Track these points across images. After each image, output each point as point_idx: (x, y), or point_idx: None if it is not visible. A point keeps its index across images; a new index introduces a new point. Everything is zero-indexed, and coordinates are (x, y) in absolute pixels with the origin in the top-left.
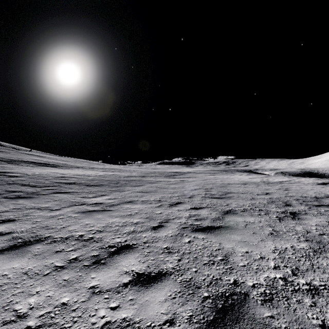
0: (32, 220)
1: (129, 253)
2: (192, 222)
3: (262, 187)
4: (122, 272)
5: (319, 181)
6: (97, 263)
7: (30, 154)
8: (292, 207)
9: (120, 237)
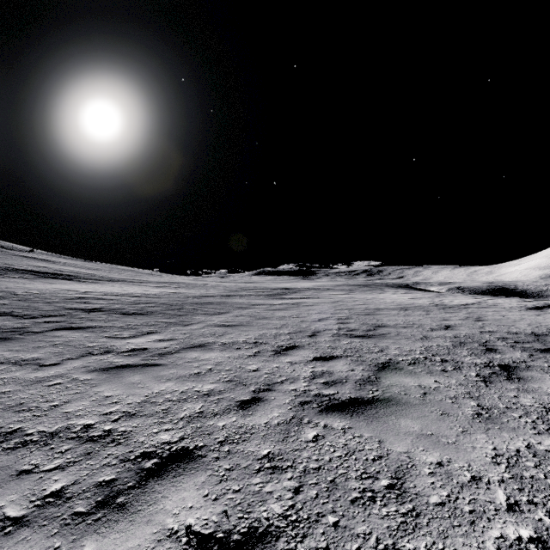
0: None
1: (186, 472)
2: (318, 390)
3: (436, 316)
4: (162, 532)
5: (528, 304)
6: (106, 507)
7: (30, 257)
8: (499, 355)
9: (171, 429)
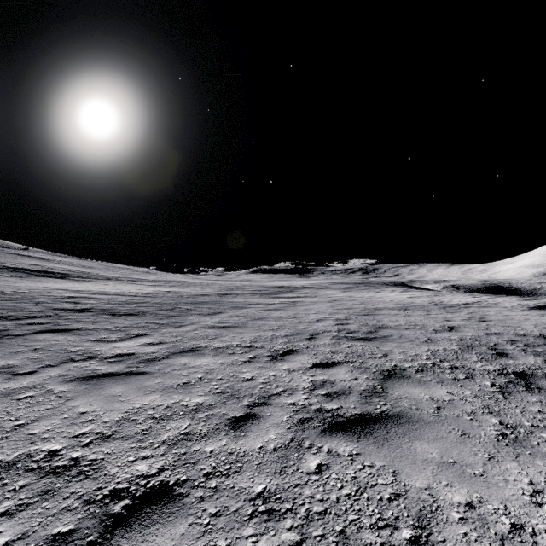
0: None
1: (162, 519)
2: (319, 404)
3: (438, 316)
4: None
5: (529, 303)
6: None
7: (24, 255)
8: (512, 360)
9: (149, 456)
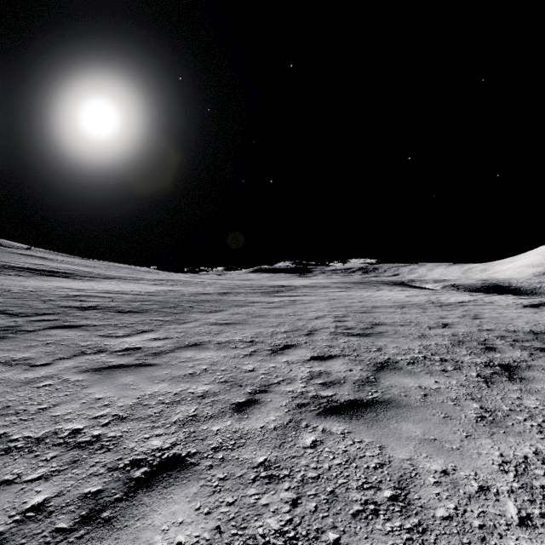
0: None
1: (177, 482)
2: (316, 392)
3: (433, 314)
4: None
5: (524, 302)
6: (90, 523)
7: (27, 255)
8: (499, 354)
9: (162, 433)
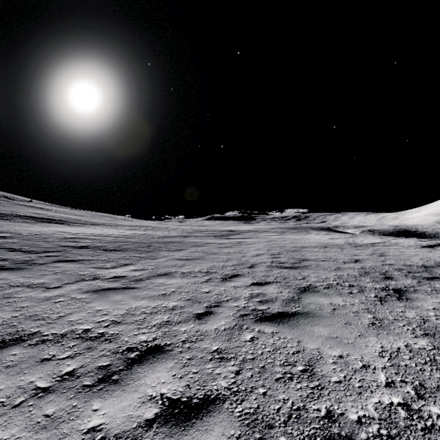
0: (14, 304)
1: (159, 360)
2: (254, 306)
3: (349, 252)
4: (145, 397)
5: (423, 243)
6: (105, 382)
7: (29, 206)
8: (394, 282)
9: (146, 332)
